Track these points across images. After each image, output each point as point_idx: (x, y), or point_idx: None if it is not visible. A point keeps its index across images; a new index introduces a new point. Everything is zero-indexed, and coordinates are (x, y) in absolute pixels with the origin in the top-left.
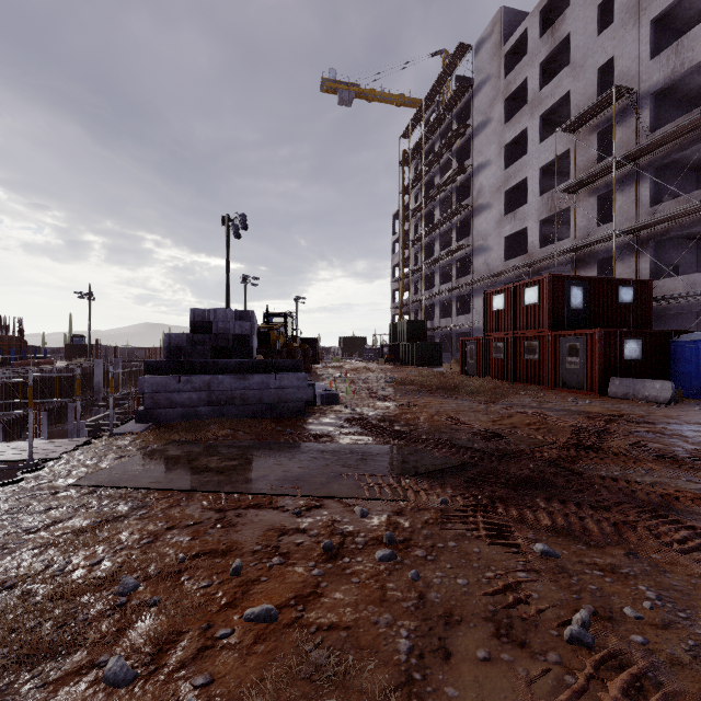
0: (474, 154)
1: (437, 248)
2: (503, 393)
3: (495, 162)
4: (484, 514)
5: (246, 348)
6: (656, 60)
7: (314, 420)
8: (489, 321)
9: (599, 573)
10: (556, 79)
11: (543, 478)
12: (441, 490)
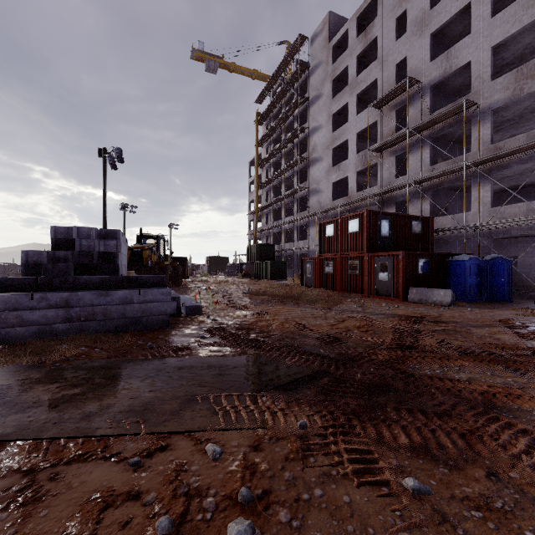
0: (310, 120)
1: (283, 189)
2: (335, 301)
3: (325, 127)
4: (344, 437)
5: (112, 265)
6: (434, 62)
7: (177, 331)
8: (322, 245)
9: (478, 514)
10: (368, 69)
11: (385, 382)
12: (298, 407)
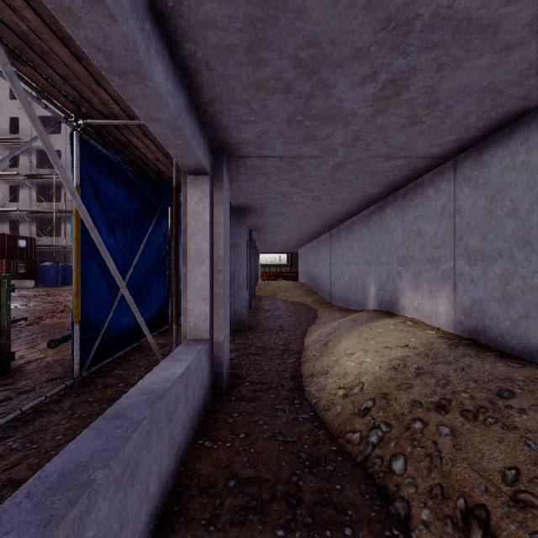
0: None
1: None
2: None
3: None
4: None
5: None
6: None
7: None
8: None
9: None
10: None
11: None
12: None
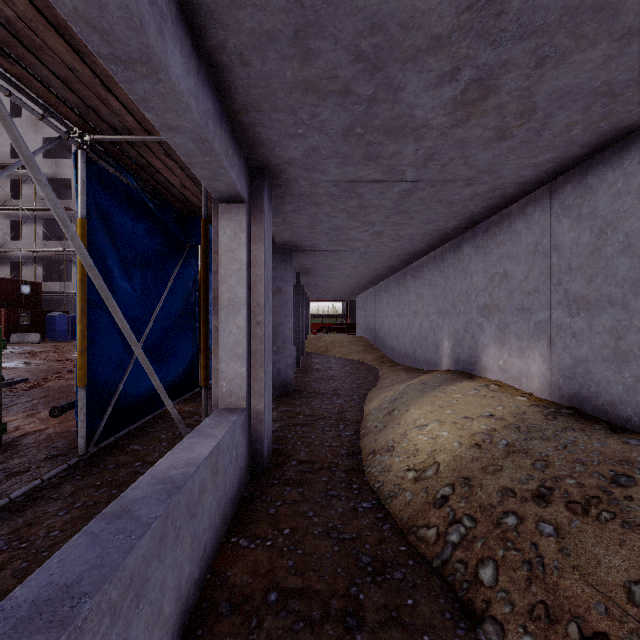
0: None
1: None
2: None
3: None
4: None
5: None
6: (47, 161)
7: None
8: None
9: None
10: None
11: None
12: None
